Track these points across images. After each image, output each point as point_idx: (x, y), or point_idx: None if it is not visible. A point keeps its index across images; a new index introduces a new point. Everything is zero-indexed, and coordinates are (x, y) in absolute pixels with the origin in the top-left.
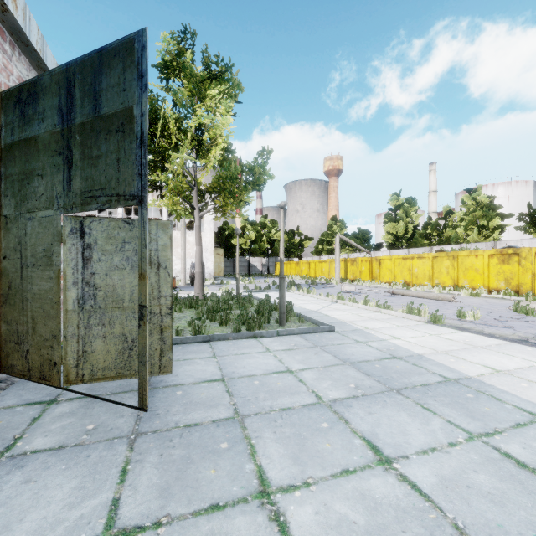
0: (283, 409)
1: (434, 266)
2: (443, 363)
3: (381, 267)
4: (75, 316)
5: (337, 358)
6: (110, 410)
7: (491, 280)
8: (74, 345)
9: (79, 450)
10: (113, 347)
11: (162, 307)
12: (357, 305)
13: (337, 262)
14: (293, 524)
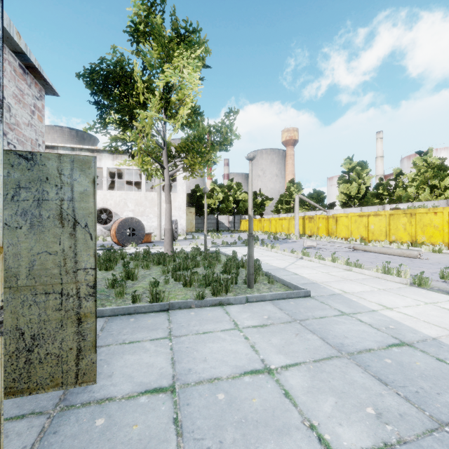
0: None
1: (390, 223)
2: None
3: (338, 224)
4: None
5: (326, 342)
6: None
7: None
8: None
9: None
10: None
11: (79, 285)
12: (324, 262)
13: (297, 219)
14: None
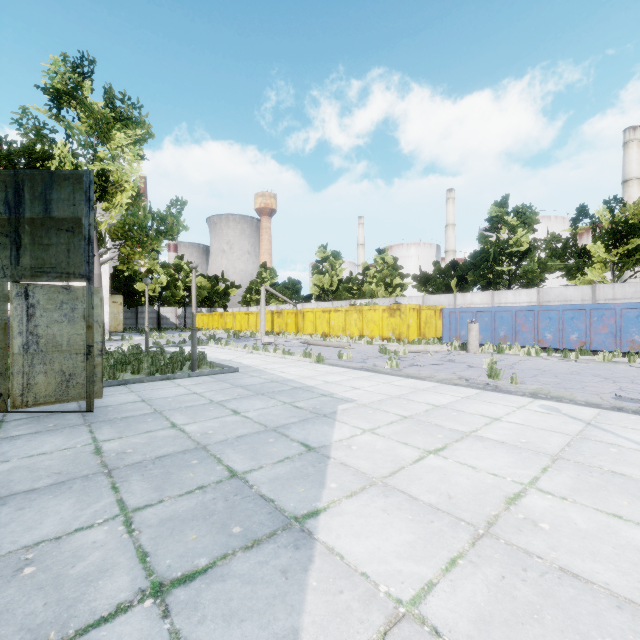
0: (188, 407)
1: (346, 319)
2: (301, 382)
3: (305, 319)
4: (21, 358)
5: (233, 385)
6: (60, 419)
7: (384, 331)
8: (20, 379)
9: (53, 431)
10: (53, 380)
11: (94, 350)
12: (268, 353)
13: (263, 314)
14: (187, 429)
